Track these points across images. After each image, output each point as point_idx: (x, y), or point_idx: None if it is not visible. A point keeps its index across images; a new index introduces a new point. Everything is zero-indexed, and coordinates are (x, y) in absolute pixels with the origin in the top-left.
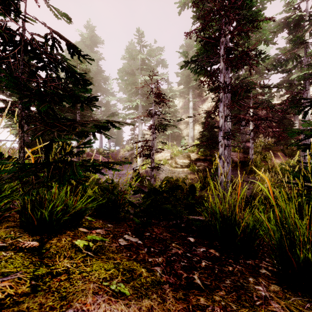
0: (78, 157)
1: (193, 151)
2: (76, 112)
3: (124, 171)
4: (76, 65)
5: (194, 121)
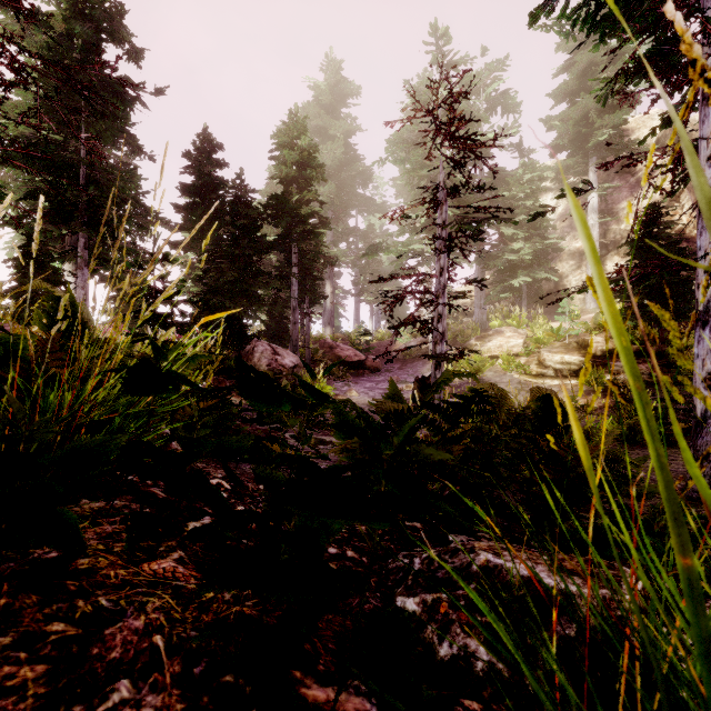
0: (294, 347)
1: (598, 331)
2: (290, 248)
3: (399, 384)
4: (288, 141)
5: (605, 246)
